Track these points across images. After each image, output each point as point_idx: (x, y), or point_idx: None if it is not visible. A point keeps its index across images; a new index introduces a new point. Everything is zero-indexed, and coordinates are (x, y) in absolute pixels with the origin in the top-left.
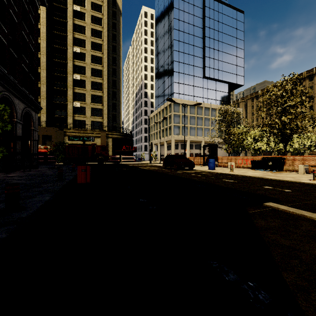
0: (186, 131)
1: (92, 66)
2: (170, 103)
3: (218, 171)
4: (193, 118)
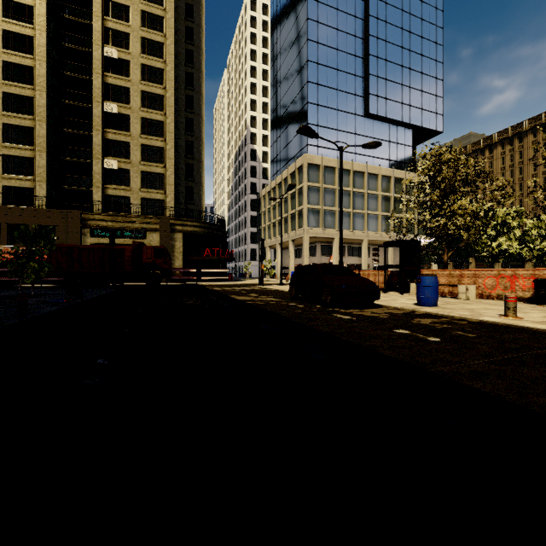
0: (332, 219)
1: (142, 87)
2: (301, 165)
3: (463, 313)
4: (345, 195)
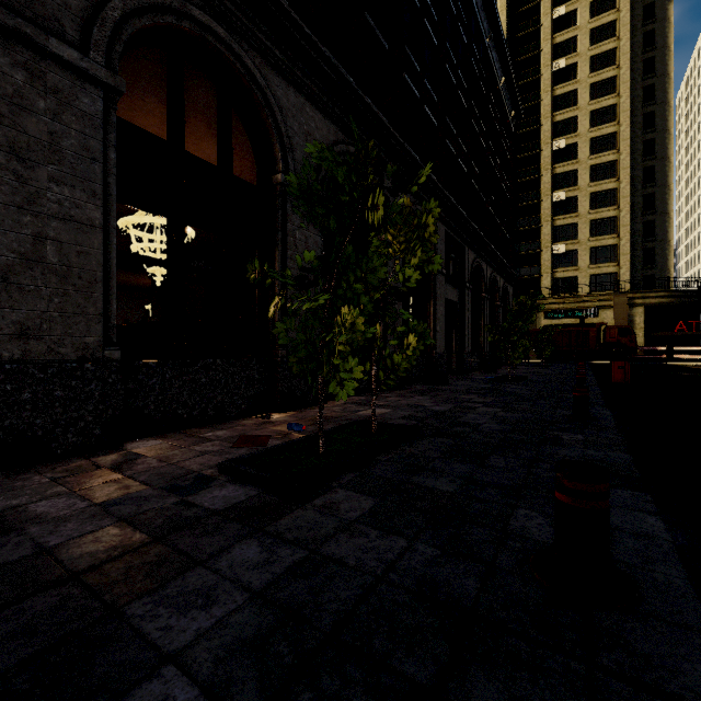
0: None
1: (591, 162)
2: None
3: None
4: None
